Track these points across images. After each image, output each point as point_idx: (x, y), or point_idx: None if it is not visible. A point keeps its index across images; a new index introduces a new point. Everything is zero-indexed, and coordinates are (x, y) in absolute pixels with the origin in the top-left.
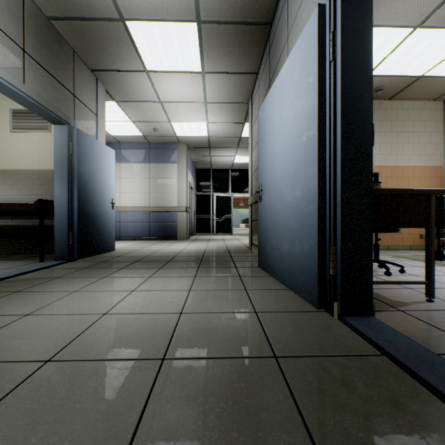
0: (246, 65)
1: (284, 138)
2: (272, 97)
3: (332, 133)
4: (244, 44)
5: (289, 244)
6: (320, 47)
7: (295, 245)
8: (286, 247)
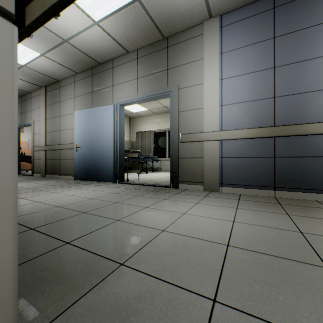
0: None
1: None
2: None
3: None
4: None
5: None
6: None
7: None
8: None
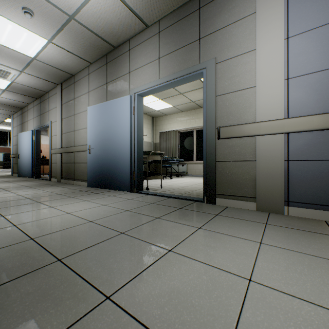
0: (12, 110)
1: (26, 147)
2: (23, 135)
3: (34, 151)
4: (12, 108)
5: (27, 168)
6: (32, 137)
7: (28, 168)
8: (27, 169)
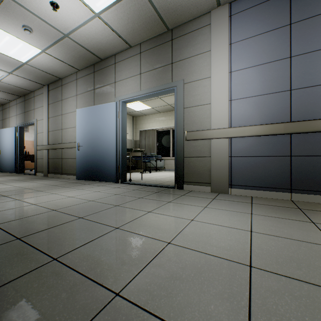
0: None
1: (8, 143)
2: (5, 131)
3: (18, 147)
4: None
5: (10, 164)
6: (15, 133)
7: (11, 164)
8: (9, 165)
